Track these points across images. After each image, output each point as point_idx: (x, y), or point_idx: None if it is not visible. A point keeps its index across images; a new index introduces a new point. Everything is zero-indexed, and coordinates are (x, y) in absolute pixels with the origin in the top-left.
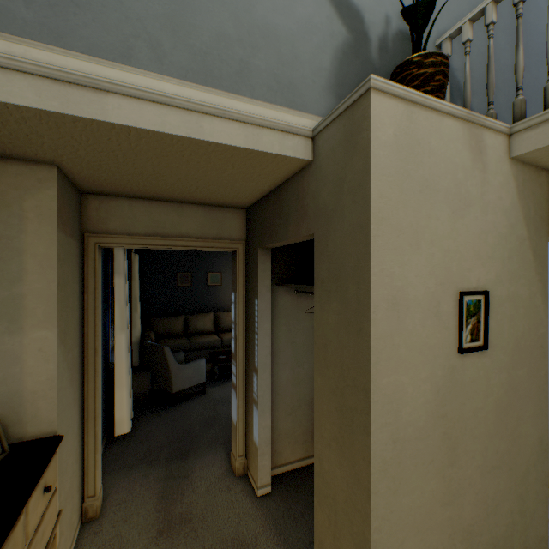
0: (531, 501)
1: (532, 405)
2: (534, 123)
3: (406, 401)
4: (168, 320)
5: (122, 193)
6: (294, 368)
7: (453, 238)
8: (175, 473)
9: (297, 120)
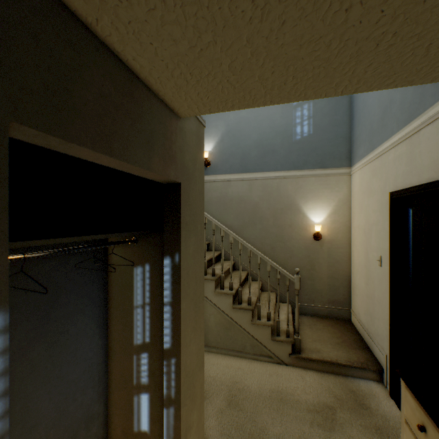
0: None
1: None
2: None
3: None
4: None
5: None
6: None
7: None
8: None
9: None
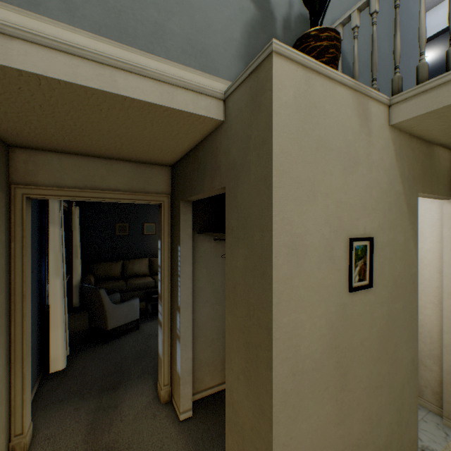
0: (406, 412)
1: (406, 332)
2: (409, 96)
3: (304, 336)
4: (107, 265)
5: (50, 147)
6: (214, 305)
7: (344, 192)
8: (105, 405)
9: (210, 83)
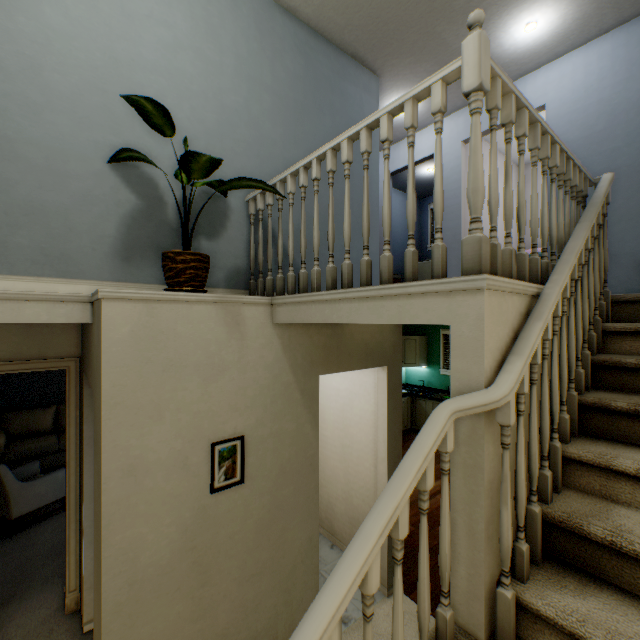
0: (300, 590)
1: (301, 513)
2: (280, 303)
3: (146, 547)
4: (30, 414)
5: None
6: None
7: (205, 401)
8: None
9: (72, 288)
